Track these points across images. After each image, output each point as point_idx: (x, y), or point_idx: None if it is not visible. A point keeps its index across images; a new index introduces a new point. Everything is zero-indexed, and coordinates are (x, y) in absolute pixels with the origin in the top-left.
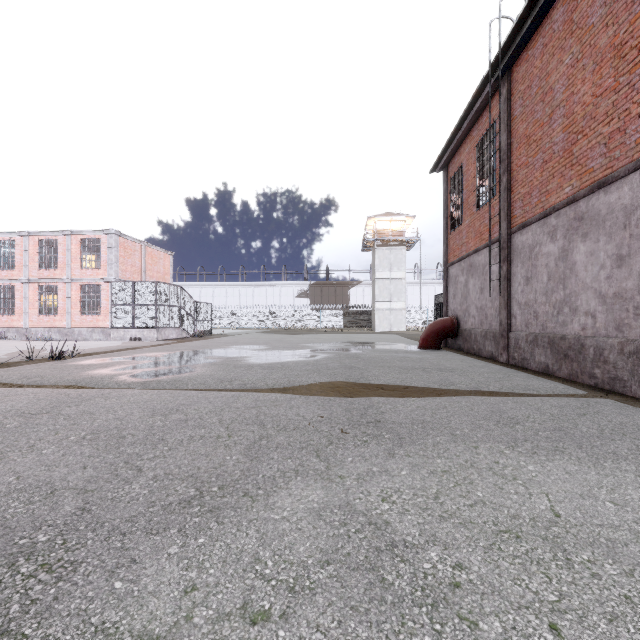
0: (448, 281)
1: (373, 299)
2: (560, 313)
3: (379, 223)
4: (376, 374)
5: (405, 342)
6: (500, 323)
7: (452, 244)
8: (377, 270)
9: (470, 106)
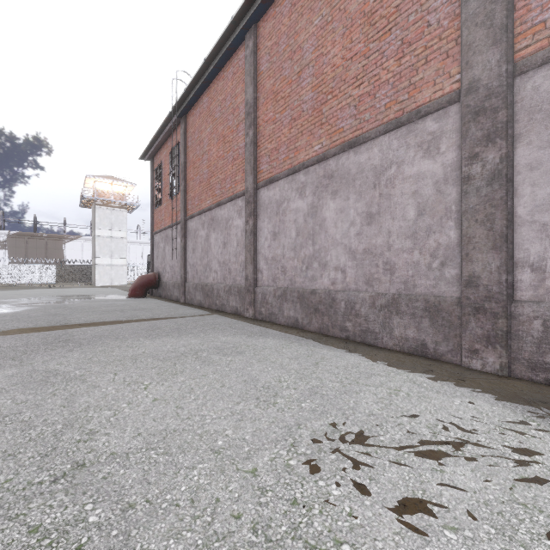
0: (154, 245)
1: (93, 255)
2: (206, 271)
3: (100, 183)
4: (79, 317)
5: (119, 293)
6: (181, 277)
7: (156, 218)
8: (97, 228)
9: (164, 125)
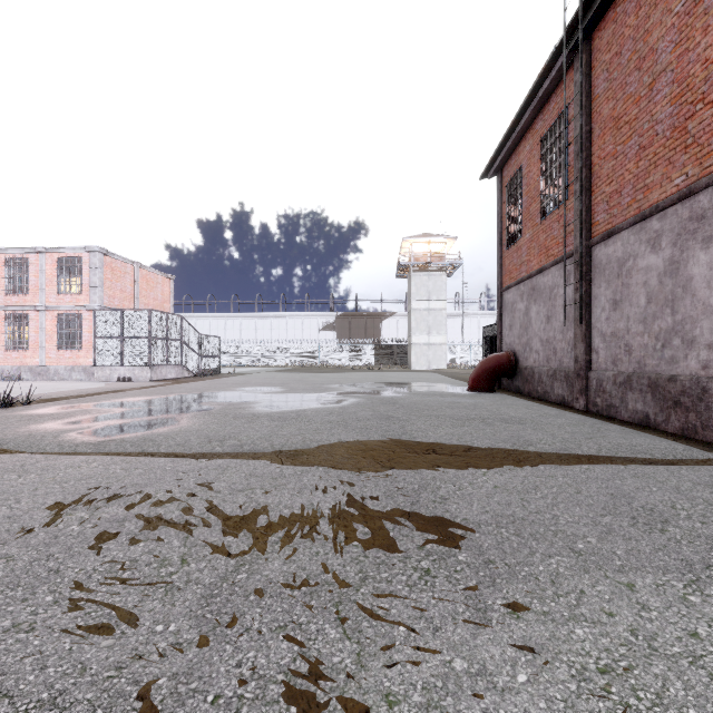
0: (502, 309)
1: (409, 332)
2: (667, 346)
3: (416, 245)
4: (422, 428)
5: (449, 382)
6: (575, 360)
7: (508, 264)
8: (413, 299)
9: (535, 89)
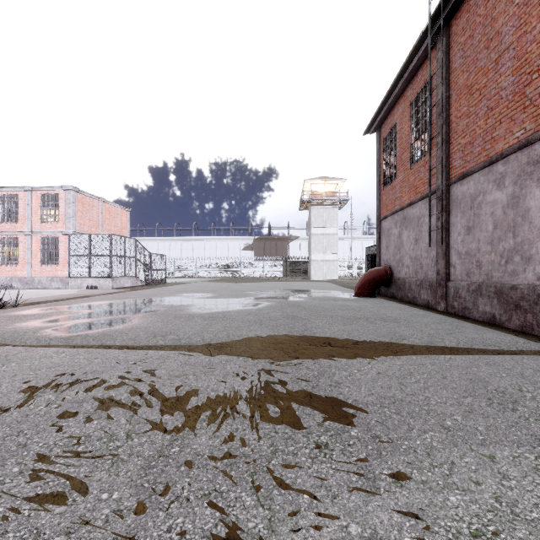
0: (381, 234)
1: (309, 252)
2: (509, 262)
3: (314, 185)
4: (320, 325)
5: (340, 290)
6: (437, 272)
7: (385, 199)
8: (313, 226)
9: (406, 64)
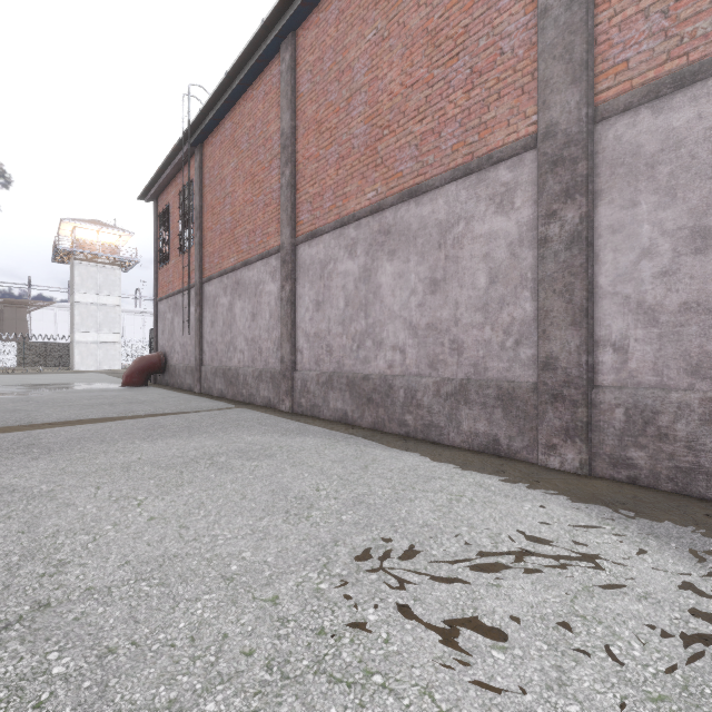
0: (158, 316)
1: (71, 328)
2: (229, 351)
3: (81, 230)
4: (49, 413)
5: (110, 381)
6: (196, 359)
7: (161, 280)
8: (78, 291)
9: (172, 156)
